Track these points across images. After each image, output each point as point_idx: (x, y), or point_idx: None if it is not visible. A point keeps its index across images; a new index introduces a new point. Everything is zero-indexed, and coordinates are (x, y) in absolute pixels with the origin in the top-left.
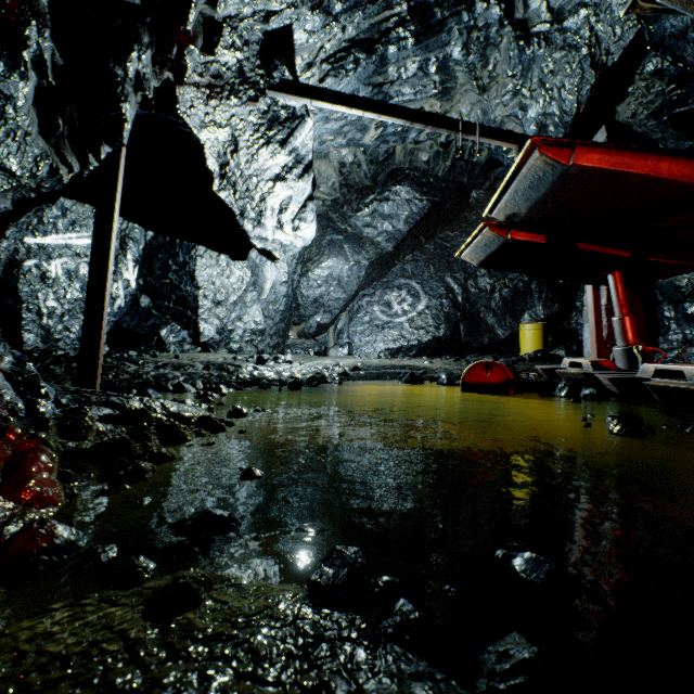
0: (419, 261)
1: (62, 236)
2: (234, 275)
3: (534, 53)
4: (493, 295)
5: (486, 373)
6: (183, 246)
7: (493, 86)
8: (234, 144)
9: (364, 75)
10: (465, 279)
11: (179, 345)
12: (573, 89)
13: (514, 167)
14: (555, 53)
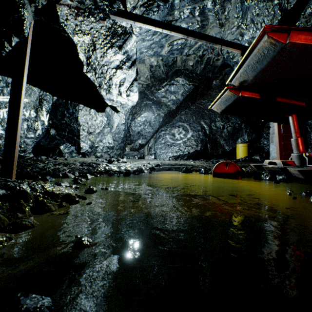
0: (188, 114)
1: (6, 97)
2: (98, 120)
3: (248, 4)
4: (224, 130)
5: (226, 167)
6: (72, 104)
7: (227, 23)
8: (93, 46)
9: (162, 15)
10: (210, 122)
11: (70, 153)
12: (268, 22)
13: (249, 49)
14: (260, 4)
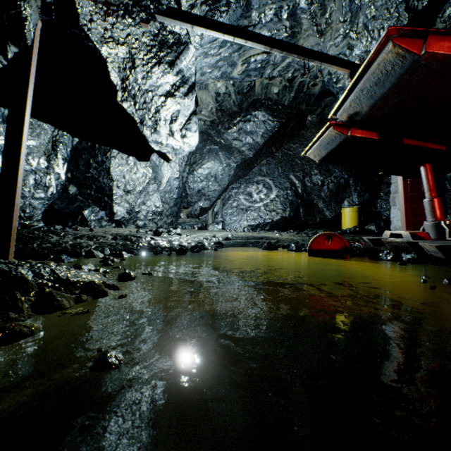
0: (271, 164)
1: (3, 138)
2: (140, 172)
3: (361, 2)
4: (323, 188)
5: (327, 242)
6: (101, 149)
7: (329, 31)
8: (132, 61)
9: (234, 17)
10: (303, 176)
11: (98, 222)
12: None
13: (365, 64)
14: (377, 1)
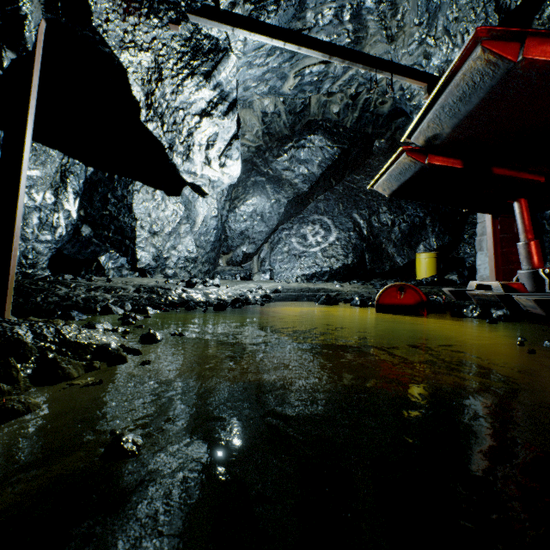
0: (330, 200)
1: None
2: (169, 209)
3: (440, 0)
4: (394, 229)
5: (400, 295)
6: (121, 181)
7: (401, 36)
8: (158, 72)
9: (285, 18)
10: (370, 215)
11: (118, 270)
12: None
13: (447, 74)
14: None
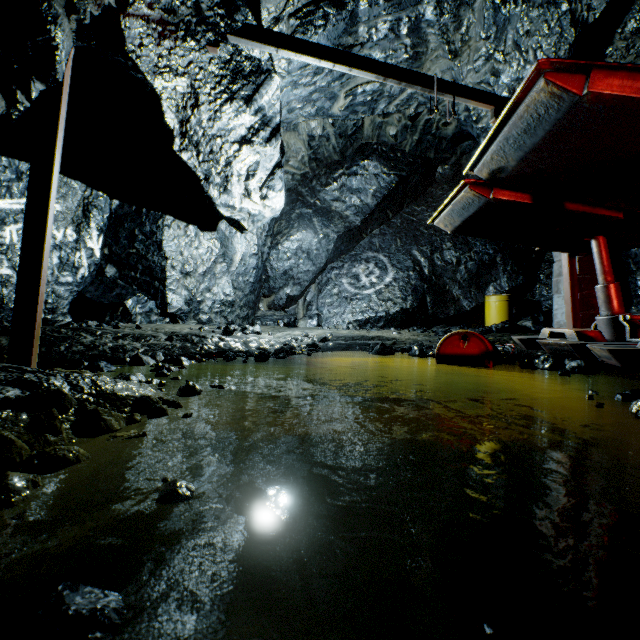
0: (386, 235)
1: (17, 201)
2: (203, 246)
3: (509, 12)
4: (459, 268)
5: (463, 344)
6: (150, 216)
7: (465, 51)
8: (194, 97)
9: (334, 34)
10: (432, 252)
11: (146, 316)
12: (550, 49)
13: (509, 105)
14: (532, 11)
